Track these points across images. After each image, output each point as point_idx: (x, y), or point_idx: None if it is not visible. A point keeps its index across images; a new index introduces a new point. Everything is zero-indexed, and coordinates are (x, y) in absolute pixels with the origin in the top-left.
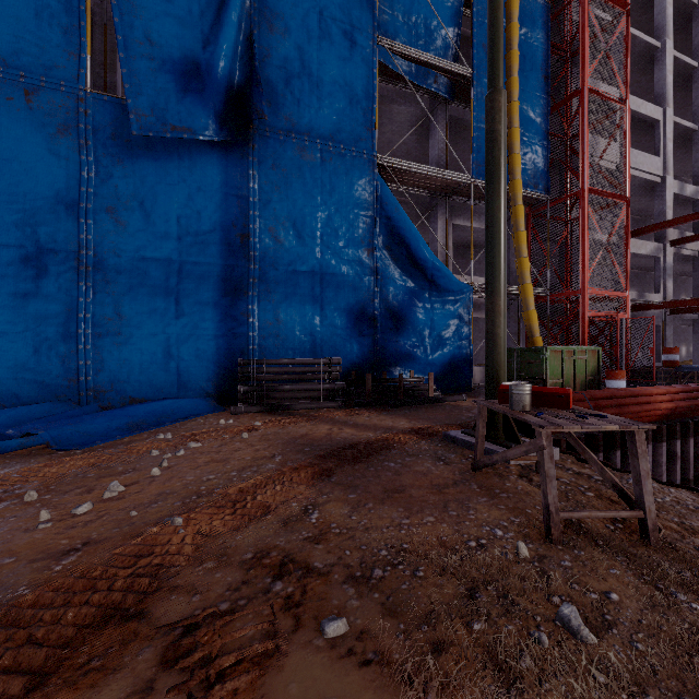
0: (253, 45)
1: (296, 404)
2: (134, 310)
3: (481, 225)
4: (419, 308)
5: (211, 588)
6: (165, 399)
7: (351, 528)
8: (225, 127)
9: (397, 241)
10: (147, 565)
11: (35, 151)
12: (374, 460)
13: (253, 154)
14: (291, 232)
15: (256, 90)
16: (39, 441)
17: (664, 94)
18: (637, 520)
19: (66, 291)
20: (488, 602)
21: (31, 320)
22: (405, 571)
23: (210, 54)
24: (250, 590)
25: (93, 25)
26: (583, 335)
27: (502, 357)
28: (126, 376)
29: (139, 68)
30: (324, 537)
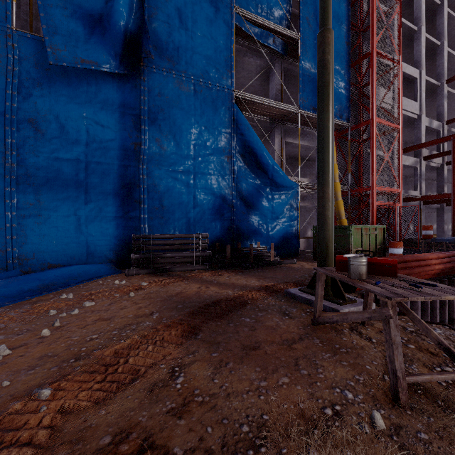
0: (144, 4)
1: (175, 267)
2: (51, 197)
3: (304, 143)
4: (264, 198)
5: None
6: (73, 265)
7: (213, 394)
8: (122, 63)
9: (248, 151)
10: None
11: None
12: (233, 316)
13: (144, 84)
14: (172, 142)
15: (145, 36)
16: None
17: (420, 61)
18: None
19: None
20: None
21: None
22: None
23: (110, 7)
24: None
25: None
26: (373, 218)
27: (331, 233)
28: (44, 247)
29: (54, 13)
30: (187, 409)
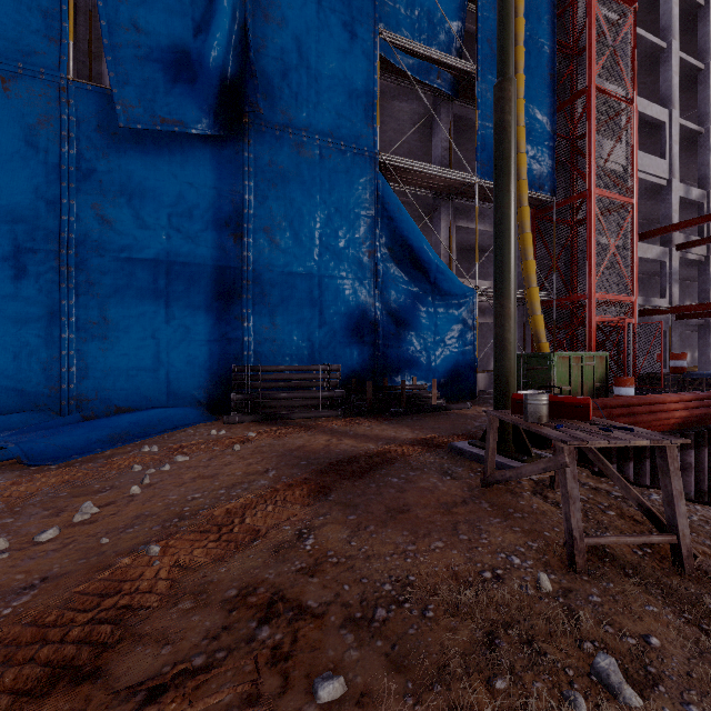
0: (248, 34)
1: (293, 413)
2: (121, 314)
3: (485, 227)
4: (422, 312)
5: (185, 636)
6: (153, 408)
7: (350, 556)
8: (218, 120)
9: (399, 243)
10: (112, 607)
11: (12, 142)
12: (375, 475)
13: (248, 150)
14: (288, 232)
15: (250, 81)
16: (10, 456)
17: (670, 95)
18: (666, 543)
19: (46, 292)
20: (510, 650)
21: (8, 324)
22: (413, 611)
23: (202, 42)
24: (231, 638)
25: (77, 11)
26: (590, 341)
27: (512, 364)
28: (111, 383)
29: (125, 56)
30: (320, 568)
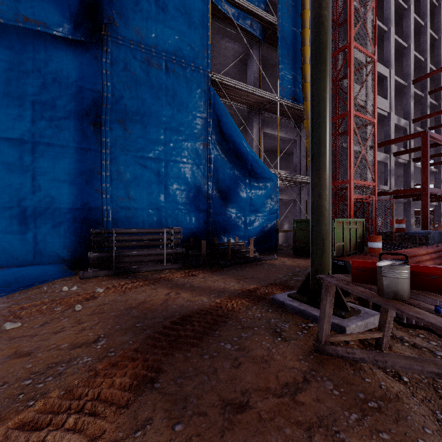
0: None
1: (142, 267)
2: None
3: (282, 134)
4: (242, 190)
5: None
6: (11, 267)
7: None
8: (79, 28)
9: (225, 139)
10: None
11: None
12: (208, 341)
13: (107, 56)
14: (140, 124)
15: None
16: None
17: (390, 60)
18: None
19: None
20: None
21: None
22: None
23: None
24: None
25: None
26: (350, 211)
27: (328, 228)
28: None
29: None
30: None
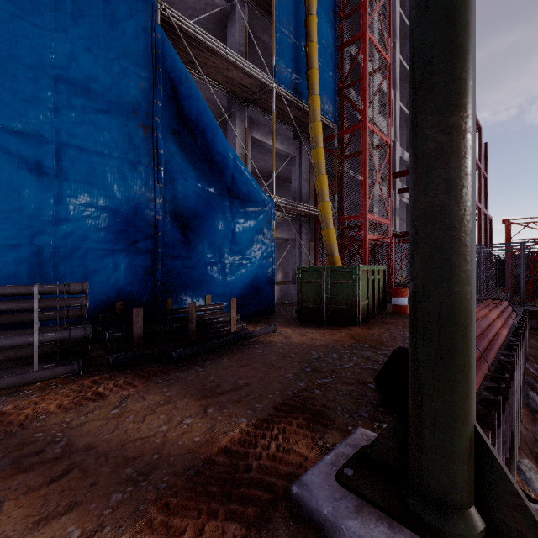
0: None
1: None
2: None
3: (277, 145)
4: (218, 216)
5: None
6: None
7: None
8: None
9: (187, 125)
10: None
11: None
12: None
13: None
14: None
15: None
16: None
17: (395, 81)
18: None
19: None
20: None
21: None
22: None
23: None
24: None
25: None
26: (365, 256)
27: (474, 289)
28: None
29: None
30: None
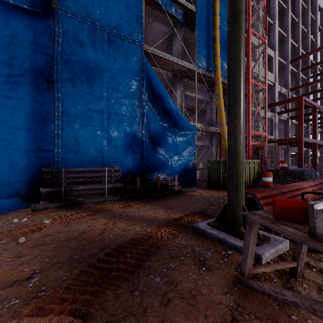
0: None
1: (86, 200)
2: None
3: (198, 96)
4: (168, 137)
5: None
6: None
7: None
8: (34, 1)
9: (155, 97)
10: None
11: None
12: (139, 274)
13: (58, 26)
14: (86, 83)
15: None
16: None
17: (275, 45)
18: None
19: None
20: None
21: None
22: None
23: None
24: None
25: None
26: (249, 154)
27: (243, 167)
28: None
29: None
30: None
